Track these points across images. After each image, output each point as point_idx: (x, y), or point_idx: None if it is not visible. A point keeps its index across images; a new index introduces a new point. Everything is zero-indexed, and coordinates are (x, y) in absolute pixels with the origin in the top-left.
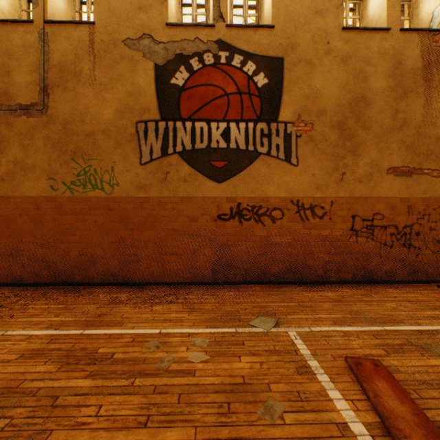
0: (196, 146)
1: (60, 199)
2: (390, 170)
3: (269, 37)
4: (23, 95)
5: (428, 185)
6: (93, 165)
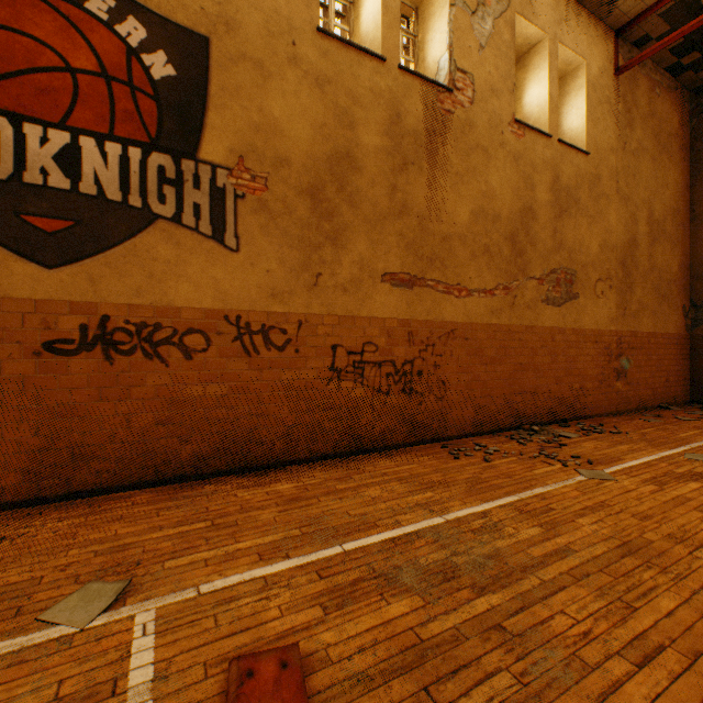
0: None
1: None
2: (387, 277)
3: None
4: None
5: (433, 304)
6: None
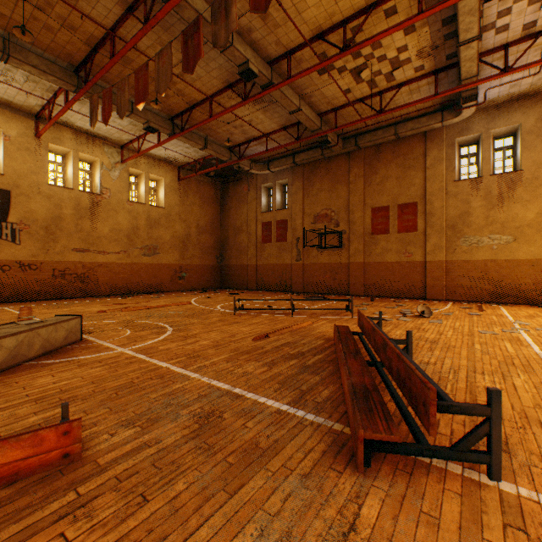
0: None
1: None
2: (75, 250)
3: (2, 179)
4: None
5: (94, 257)
6: None
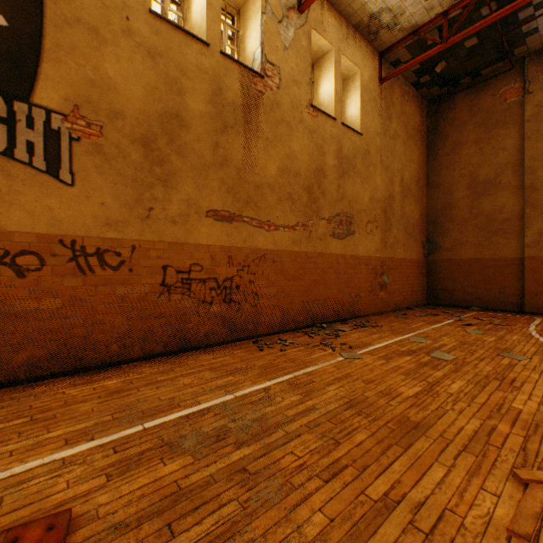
0: None
1: None
2: (211, 213)
3: None
4: None
5: (248, 235)
6: None
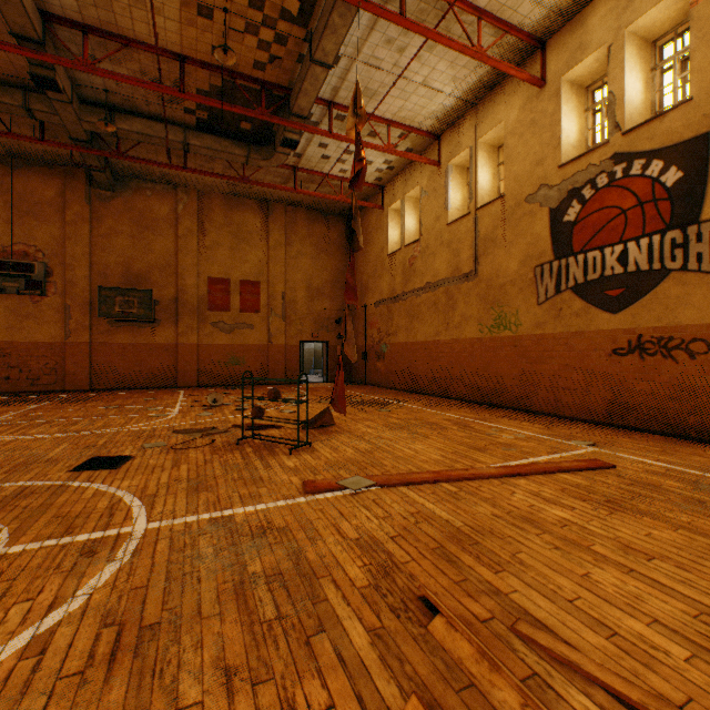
0: (587, 278)
1: (484, 339)
2: None
3: (683, 116)
4: (465, 267)
5: None
6: (503, 310)
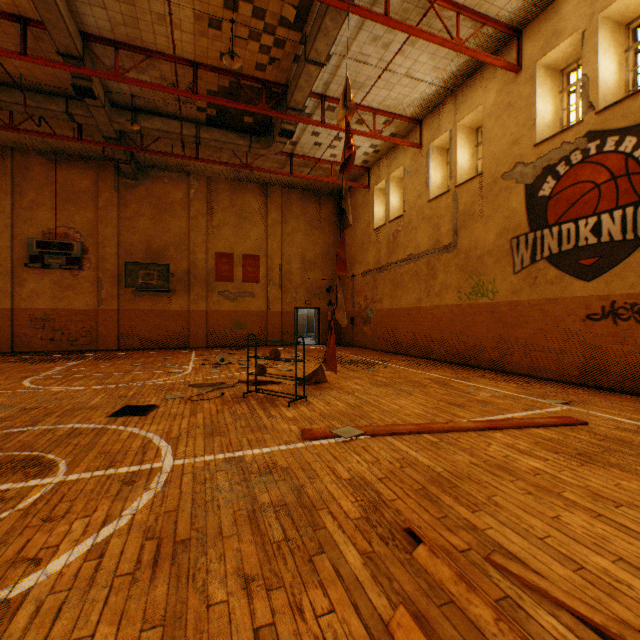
0: (562, 249)
1: (462, 305)
2: None
3: None
4: (445, 239)
5: None
6: (481, 279)
